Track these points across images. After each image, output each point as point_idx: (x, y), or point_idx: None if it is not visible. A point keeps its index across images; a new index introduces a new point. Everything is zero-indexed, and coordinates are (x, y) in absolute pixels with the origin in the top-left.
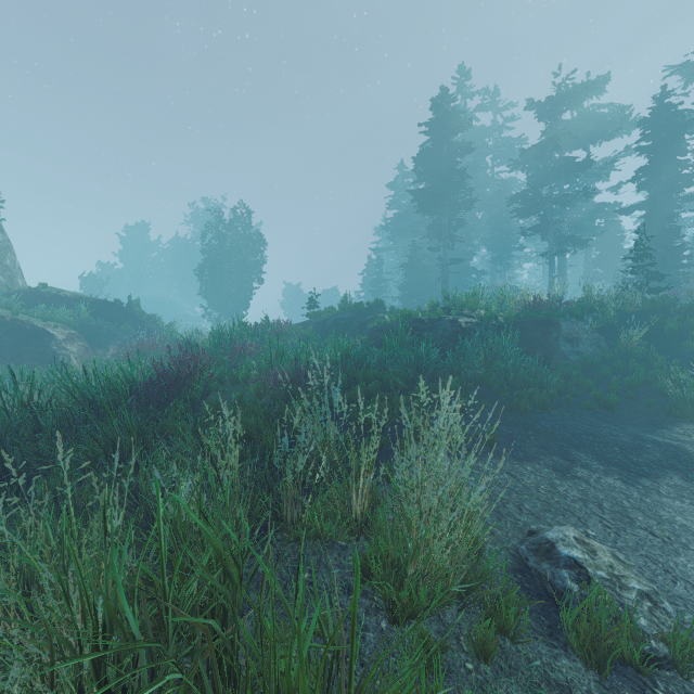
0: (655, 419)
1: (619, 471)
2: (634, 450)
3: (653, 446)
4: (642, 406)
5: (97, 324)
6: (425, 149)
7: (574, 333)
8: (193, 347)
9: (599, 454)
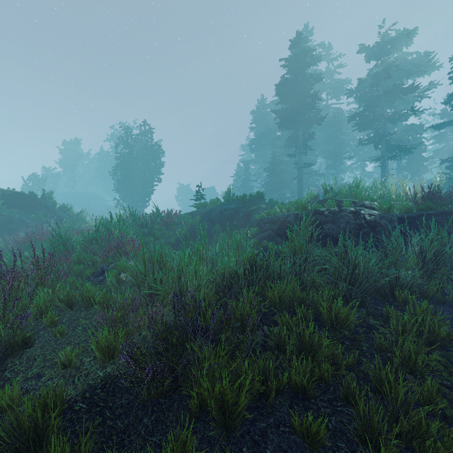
0: None
1: None
2: None
3: None
4: None
5: (9, 213)
6: (285, 78)
7: None
8: (63, 242)
9: None
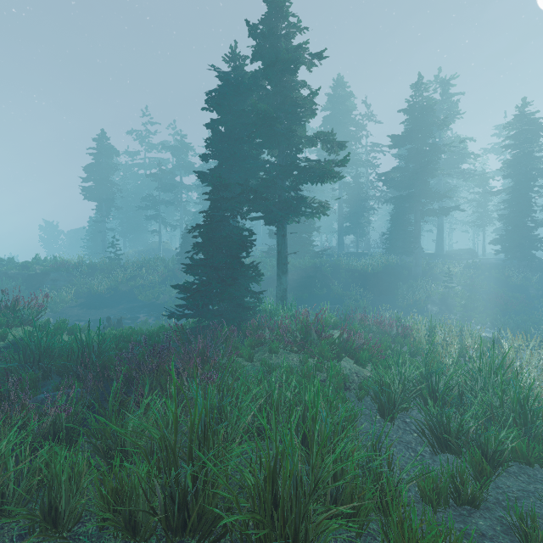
0: None
1: None
2: None
3: None
4: None
5: None
6: (89, 164)
7: (57, 277)
8: None
9: None
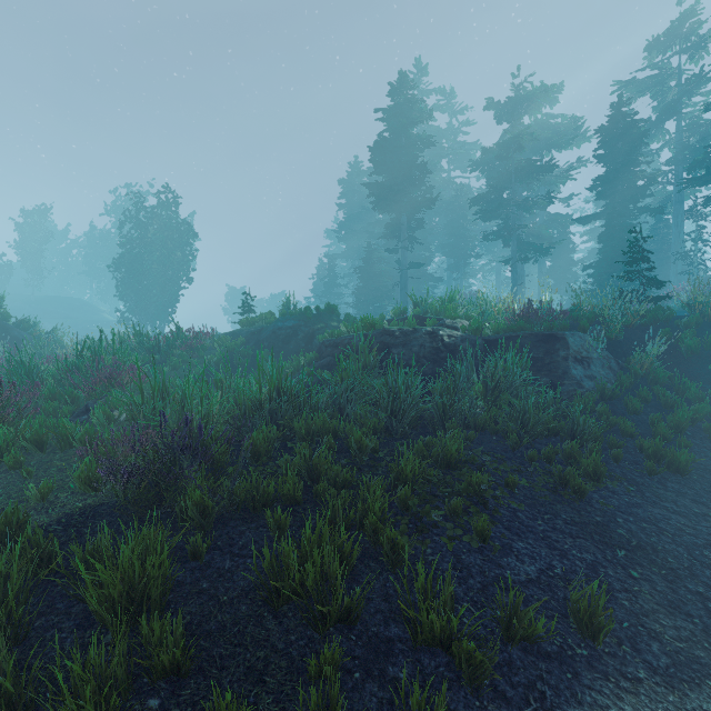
0: None
1: None
2: None
3: None
4: (706, 459)
5: None
6: (383, 137)
7: (583, 351)
8: (27, 372)
9: None
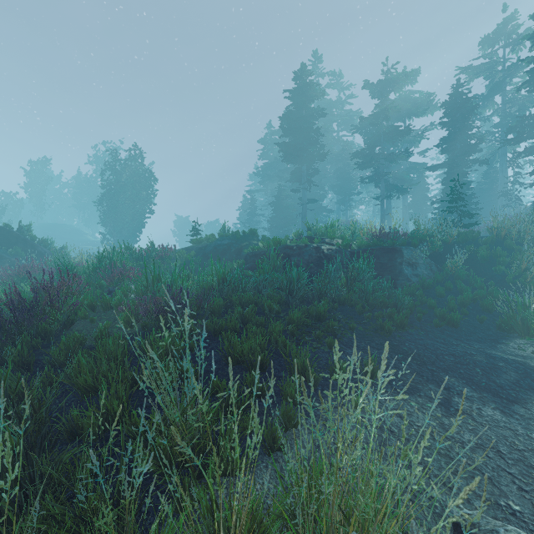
0: (489, 333)
1: (492, 397)
2: (493, 370)
3: (504, 364)
4: (475, 321)
5: None
6: (289, 110)
7: (413, 259)
8: (70, 271)
9: (467, 378)
